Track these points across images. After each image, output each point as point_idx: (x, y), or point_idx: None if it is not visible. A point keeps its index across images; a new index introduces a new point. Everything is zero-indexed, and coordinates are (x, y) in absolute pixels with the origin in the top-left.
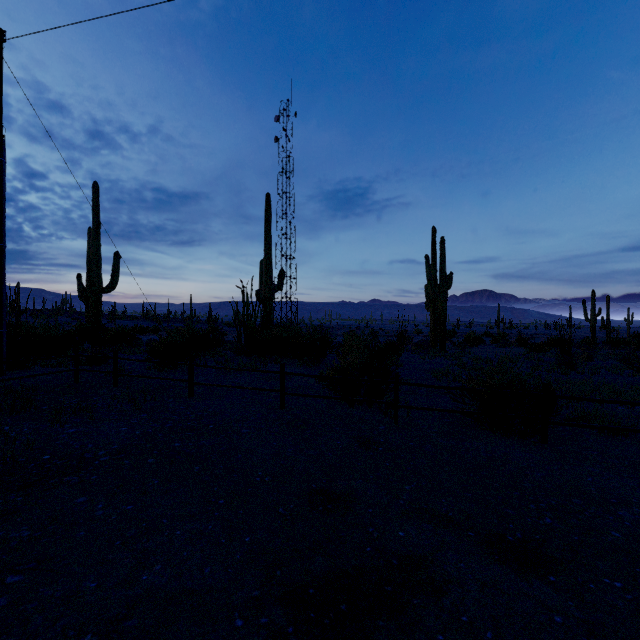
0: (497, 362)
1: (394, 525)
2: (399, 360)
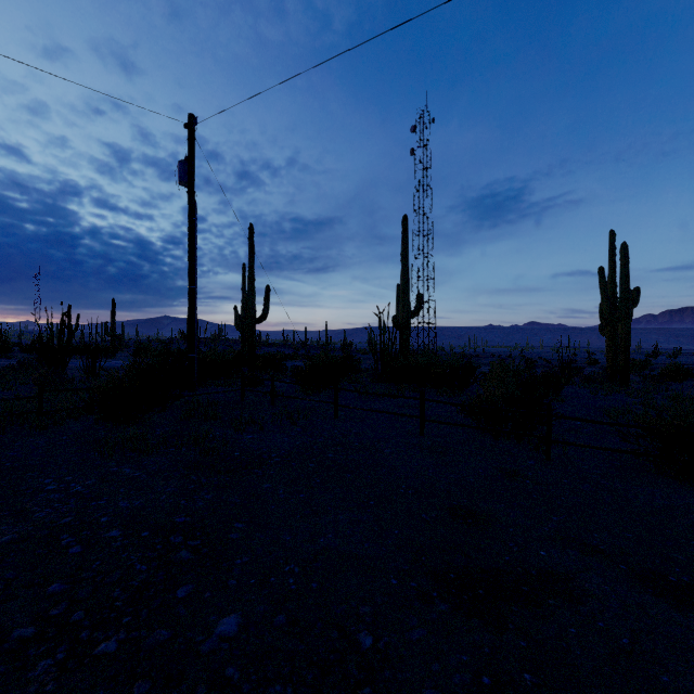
0: (684, 398)
1: (535, 545)
2: (559, 394)
